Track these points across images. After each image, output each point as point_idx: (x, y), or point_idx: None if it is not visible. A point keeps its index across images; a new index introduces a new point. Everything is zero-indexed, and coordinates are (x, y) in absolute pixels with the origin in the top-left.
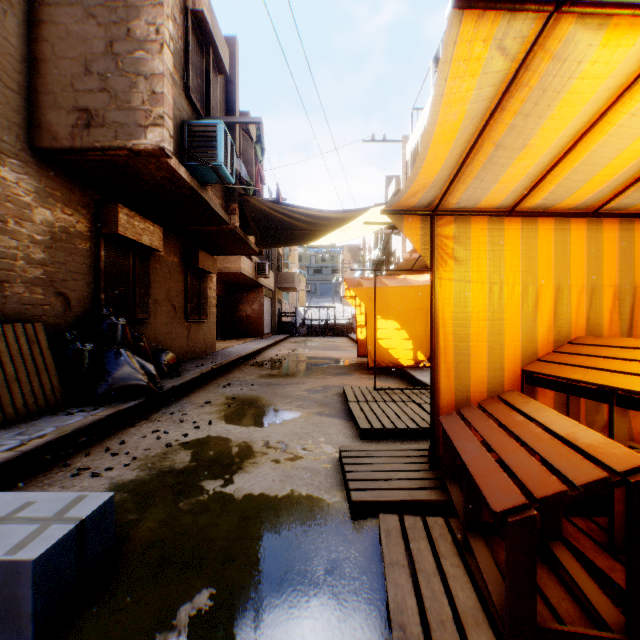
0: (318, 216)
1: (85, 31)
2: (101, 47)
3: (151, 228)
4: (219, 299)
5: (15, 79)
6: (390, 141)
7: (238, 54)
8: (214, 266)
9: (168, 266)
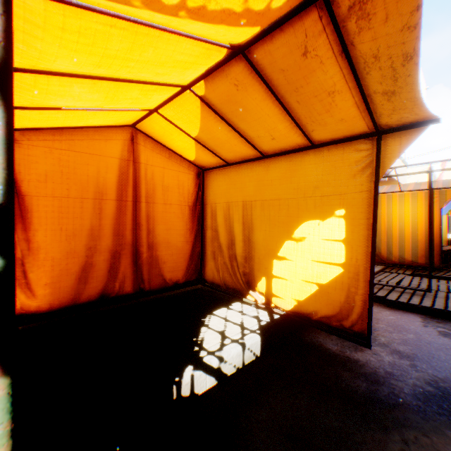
0: None
1: None
2: None
3: None
4: None
5: None
6: None
7: None
8: None
9: None
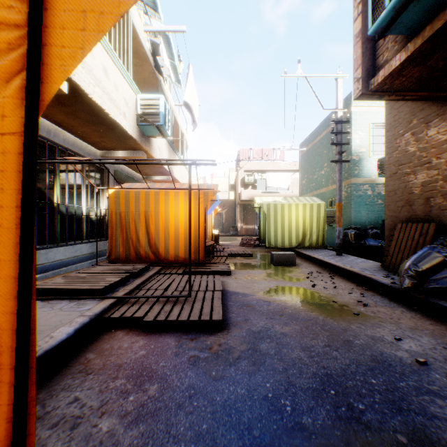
0: None
1: None
2: None
3: None
4: None
5: None
6: None
7: None
8: None
9: None
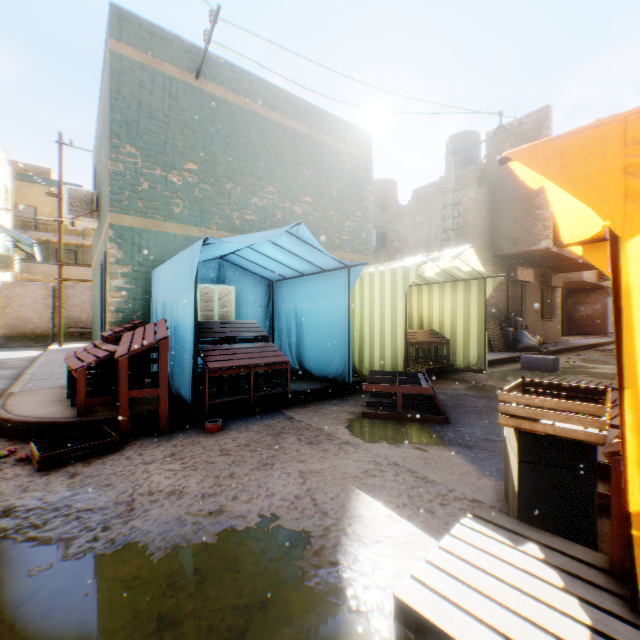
0: None
1: (513, 208)
2: (519, 212)
3: (528, 272)
4: None
5: (488, 234)
6: None
7: None
8: (560, 282)
9: (532, 288)
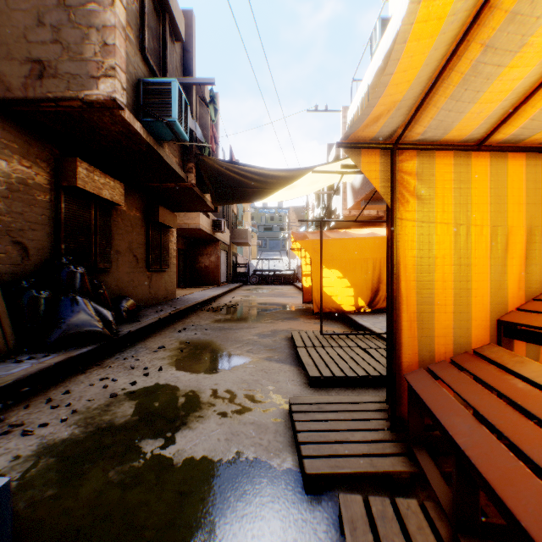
0: (267, 175)
1: None
2: None
3: (112, 183)
4: (181, 252)
5: None
6: (331, 111)
7: (194, 26)
8: (174, 221)
9: (130, 220)
